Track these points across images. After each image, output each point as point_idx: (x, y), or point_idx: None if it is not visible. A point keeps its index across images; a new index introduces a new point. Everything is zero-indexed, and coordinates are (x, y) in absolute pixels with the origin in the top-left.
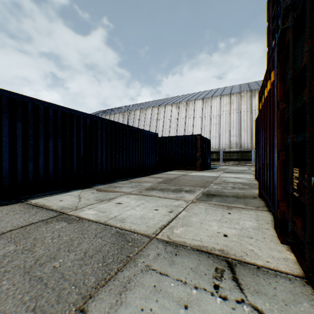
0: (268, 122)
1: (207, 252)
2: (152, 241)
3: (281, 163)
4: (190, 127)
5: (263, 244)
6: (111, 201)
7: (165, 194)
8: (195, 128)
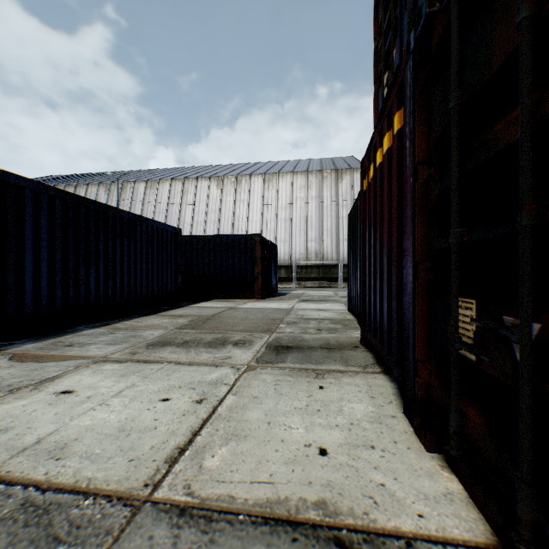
0: (386, 210)
1: (289, 523)
2: (137, 518)
3: (423, 287)
4: (242, 222)
5: (399, 459)
6: (44, 389)
7: (190, 354)
8: (250, 225)
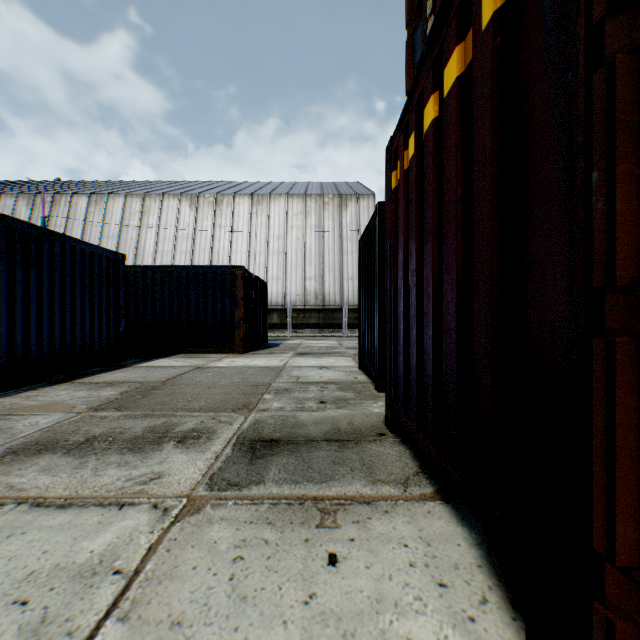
0: (452, 198)
1: None
2: None
3: (628, 357)
4: (223, 254)
5: None
6: None
7: (81, 473)
8: (234, 257)
